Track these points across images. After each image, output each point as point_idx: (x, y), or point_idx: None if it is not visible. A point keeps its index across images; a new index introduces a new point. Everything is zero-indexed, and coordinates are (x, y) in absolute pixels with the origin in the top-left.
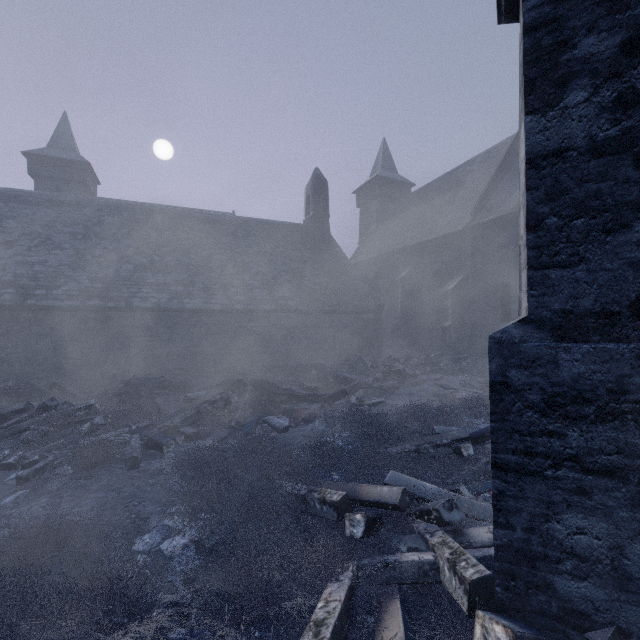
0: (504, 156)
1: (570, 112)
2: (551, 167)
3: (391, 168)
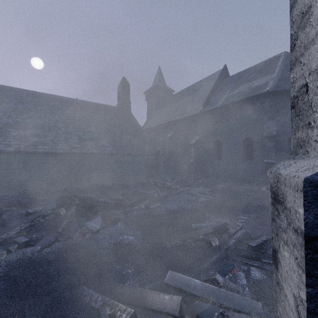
0: (217, 79)
1: None
2: None
3: (163, 82)
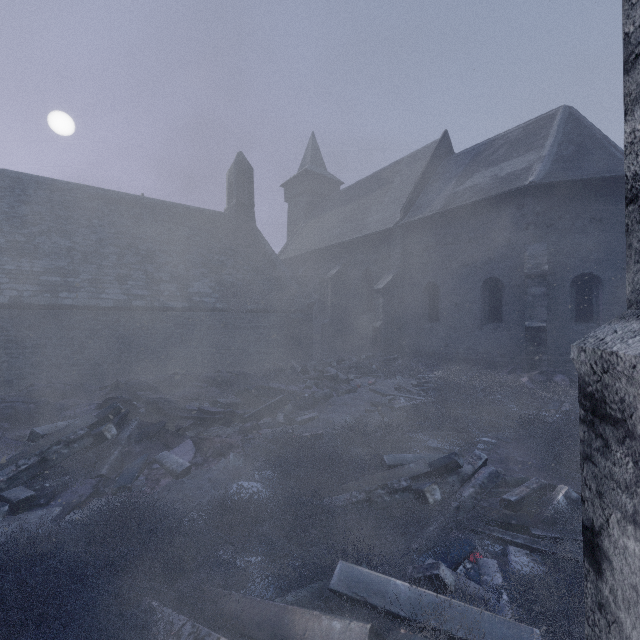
0: (430, 158)
1: None
2: None
3: (320, 164)
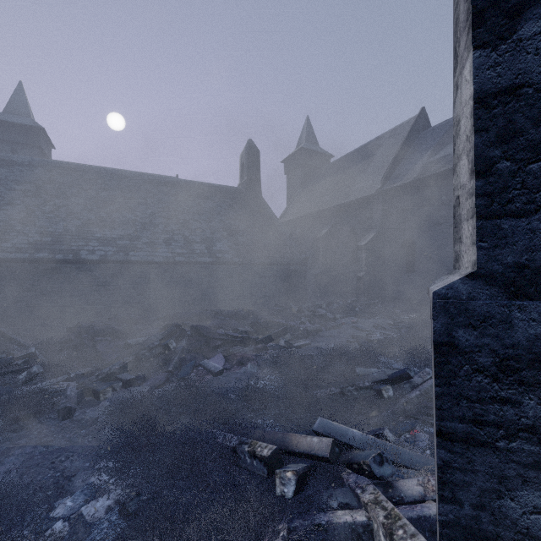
0: (408, 133)
1: (525, 44)
2: (503, 106)
3: (313, 142)
